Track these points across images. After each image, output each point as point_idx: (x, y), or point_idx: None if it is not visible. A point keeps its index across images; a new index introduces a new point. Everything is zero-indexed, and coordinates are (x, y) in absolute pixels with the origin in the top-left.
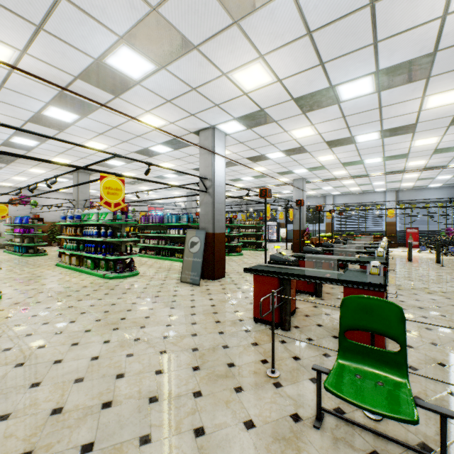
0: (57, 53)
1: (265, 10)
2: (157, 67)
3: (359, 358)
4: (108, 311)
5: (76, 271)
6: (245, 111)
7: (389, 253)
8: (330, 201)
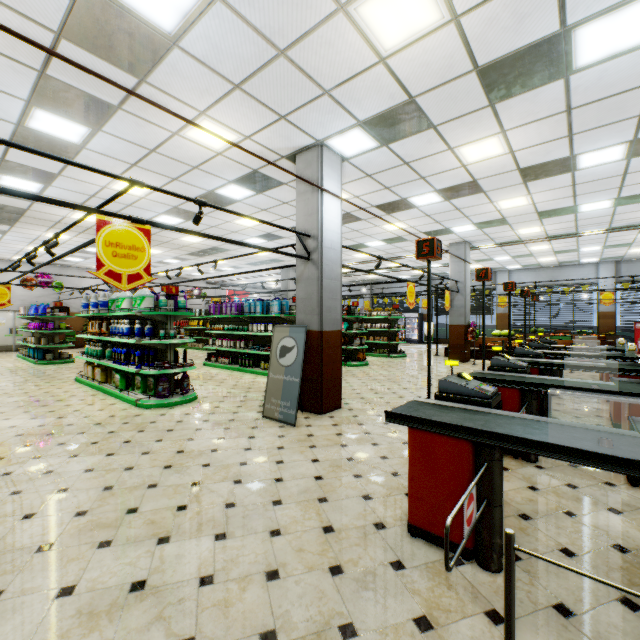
0: None
1: None
2: None
3: None
4: (112, 488)
5: (101, 391)
6: (378, 103)
7: None
8: (503, 280)
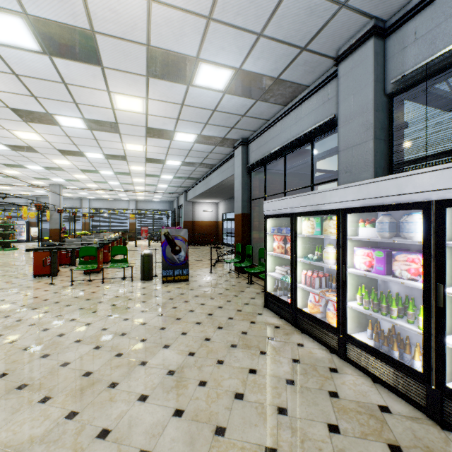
0: None
1: (45, 125)
2: None
3: (85, 264)
4: None
5: None
6: (15, 143)
7: (128, 244)
8: (87, 204)
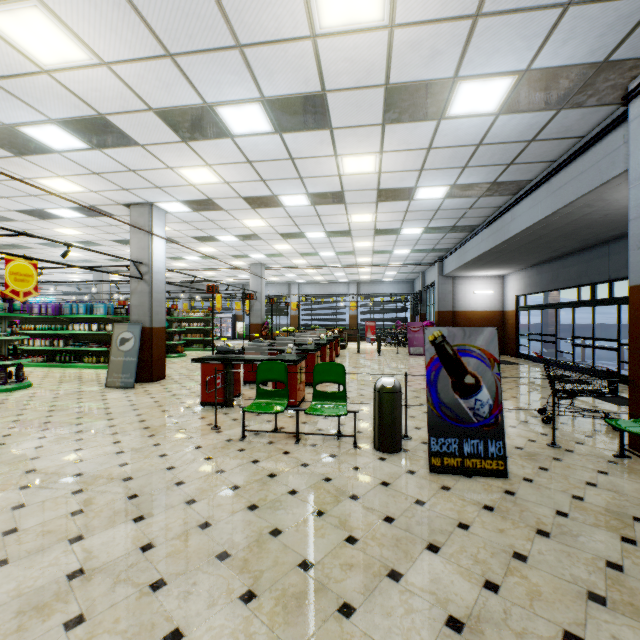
0: None
1: (211, 142)
2: (91, 147)
3: (267, 397)
4: (20, 420)
5: None
6: (191, 197)
7: (347, 347)
8: (295, 290)
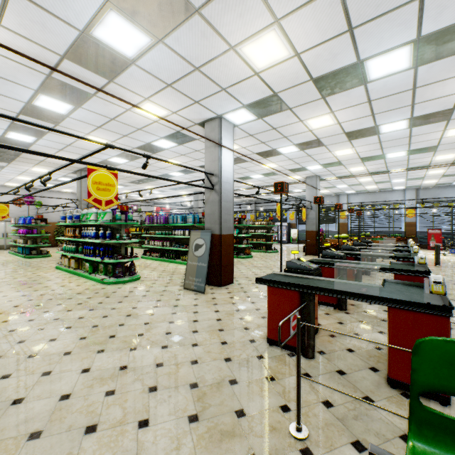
0: (36, 24)
1: None
2: (153, 40)
3: (447, 440)
4: (97, 326)
5: (75, 274)
6: (255, 96)
7: None
8: (344, 201)
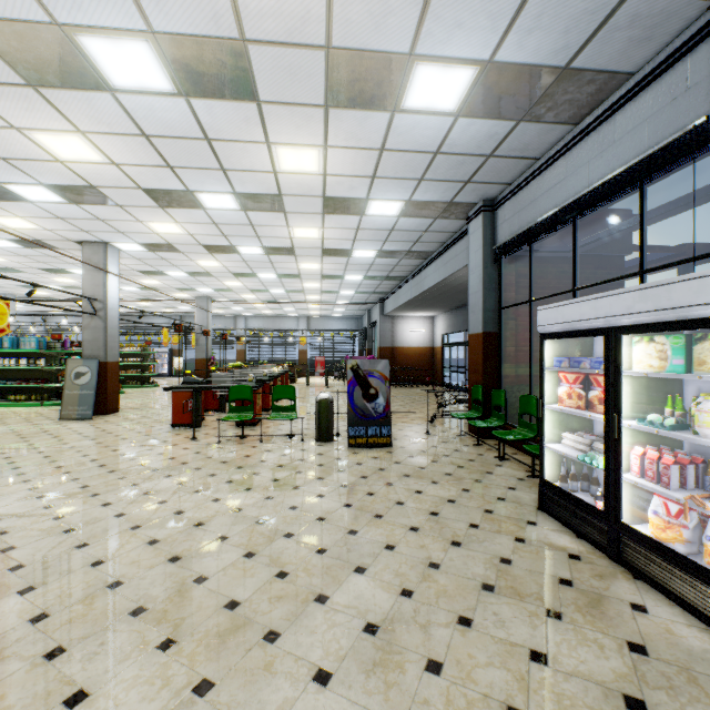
0: None
1: (186, 210)
2: (68, 202)
3: (237, 412)
4: (0, 445)
5: None
6: (152, 241)
7: (297, 381)
8: (242, 324)
